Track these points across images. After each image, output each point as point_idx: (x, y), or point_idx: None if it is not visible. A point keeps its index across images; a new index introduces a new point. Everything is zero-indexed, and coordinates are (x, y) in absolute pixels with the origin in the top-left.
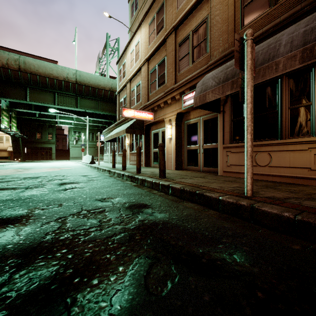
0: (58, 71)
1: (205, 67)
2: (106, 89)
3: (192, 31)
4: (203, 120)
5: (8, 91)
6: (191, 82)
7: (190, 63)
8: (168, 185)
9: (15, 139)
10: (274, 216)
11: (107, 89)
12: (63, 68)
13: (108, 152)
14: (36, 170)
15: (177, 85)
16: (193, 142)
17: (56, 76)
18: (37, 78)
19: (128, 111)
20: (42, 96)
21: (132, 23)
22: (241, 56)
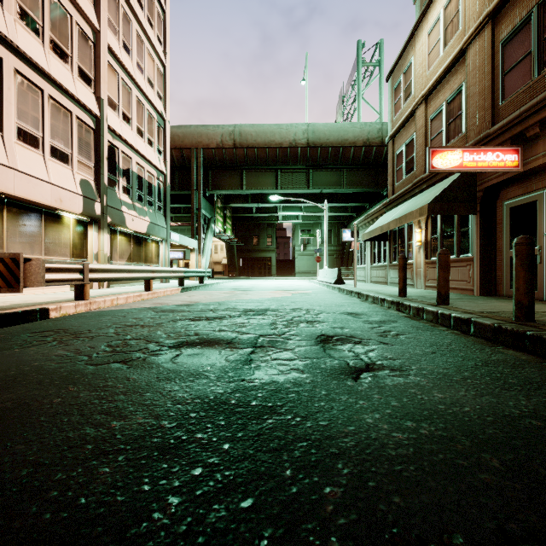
0: (282, 133)
1: None
2: (357, 144)
3: None
4: None
5: (222, 180)
6: None
7: None
8: None
9: (230, 248)
10: None
11: (359, 143)
12: (288, 127)
13: (366, 262)
14: (256, 293)
15: None
16: None
17: (279, 142)
18: (254, 152)
19: (445, 155)
20: (260, 179)
21: None
22: None
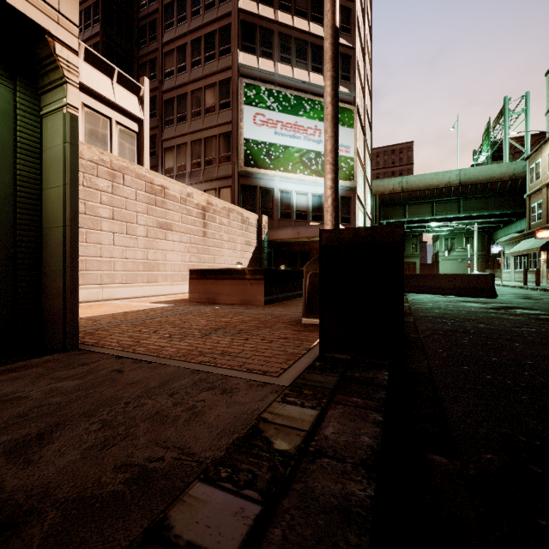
0: (438, 179)
1: None
2: (504, 179)
3: None
4: None
5: (390, 213)
6: None
7: None
8: None
9: None
10: None
11: (505, 178)
12: (444, 173)
13: (511, 268)
14: None
15: None
16: None
17: (436, 185)
18: (417, 193)
19: (543, 232)
20: (419, 210)
21: None
22: None
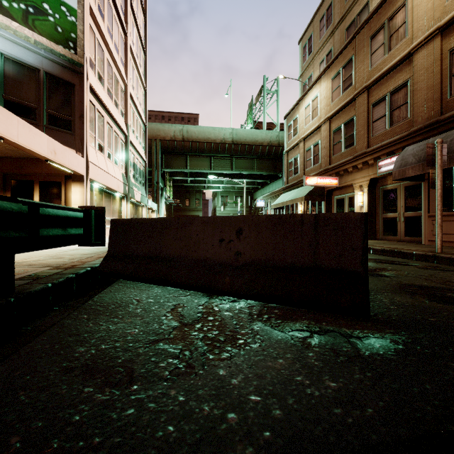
0: (215, 133)
1: (406, 133)
2: (264, 144)
3: (389, 93)
4: (403, 186)
5: (172, 162)
6: (389, 148)
7: (387, 126)
8: (369, 248)
9: (169, 208)
10: (447, 259)
11: (265, 144)
12: (220, 129)
13: None
14: None
15: (370, 149)
16: (391, 210)
17: (214, 139)
18: (197, 145)
19: (311, 179)
20: (199, 162)
21: (304, 70)
22: (432, 157)
